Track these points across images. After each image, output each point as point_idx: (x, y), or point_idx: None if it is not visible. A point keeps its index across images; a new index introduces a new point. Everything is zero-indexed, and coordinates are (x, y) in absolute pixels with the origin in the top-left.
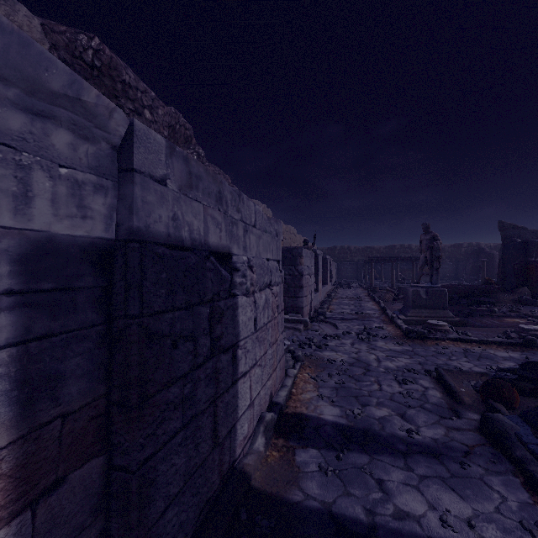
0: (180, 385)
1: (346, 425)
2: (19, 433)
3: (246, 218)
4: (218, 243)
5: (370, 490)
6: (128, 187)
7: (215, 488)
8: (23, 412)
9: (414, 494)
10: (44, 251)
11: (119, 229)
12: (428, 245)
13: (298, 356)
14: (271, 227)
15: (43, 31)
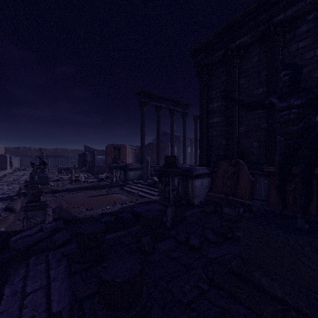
0: None
1: None
2: None
3: None
4: None
5: None
6: None
7: None
8: None
9: None
10: None
11: None
12: (40, 155)
13: None
14: None
15: None
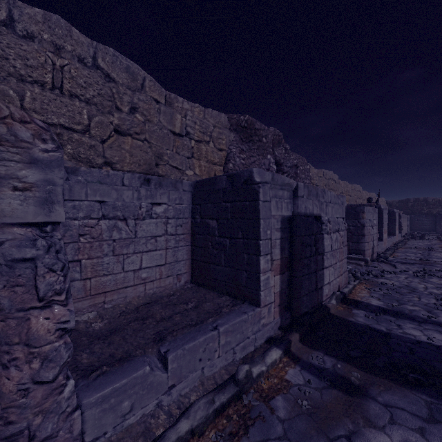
0: (307, 260)
1: (385, 308)
2: (280, 257)
3: (326, 200)
4: (316, 213)
5: (391, 325)
6: (296, 201)
7: (316, 305)
8: (281, 253)
9: (417, 331)
10: (283, 219)
11: (293, 212)
12: None
13: (357, 276)
14: (339, 200)
15: (228, 120)
